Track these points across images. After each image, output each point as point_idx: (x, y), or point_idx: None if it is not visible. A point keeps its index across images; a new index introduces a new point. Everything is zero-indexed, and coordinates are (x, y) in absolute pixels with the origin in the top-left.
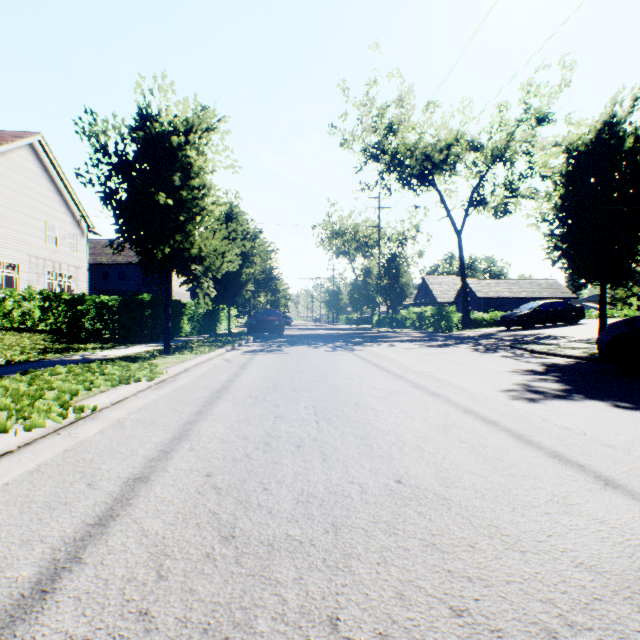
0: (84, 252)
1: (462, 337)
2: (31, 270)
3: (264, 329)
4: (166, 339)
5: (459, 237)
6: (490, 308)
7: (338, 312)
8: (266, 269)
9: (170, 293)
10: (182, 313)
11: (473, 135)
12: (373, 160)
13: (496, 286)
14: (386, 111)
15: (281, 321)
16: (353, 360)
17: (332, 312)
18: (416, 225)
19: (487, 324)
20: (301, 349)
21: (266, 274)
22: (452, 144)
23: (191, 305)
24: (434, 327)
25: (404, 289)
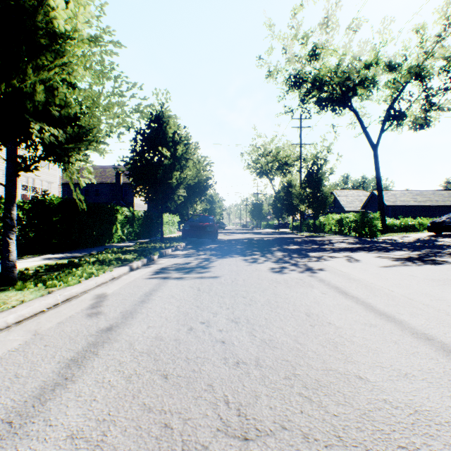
0: (56, 170)
1: (409, 244)
2: (4, 183)
3: (197, 234)
4: (5, 259)
5: (375, 150)
6: (397, 215)
7: (261, 219)
8: (201, 180)
9: (14, 180)
10: (116, 219)
11: (389, 57)
12: (294, 88)
13: (401, 196)
14: (307, 41)
15: (214, 226)
16: (353, 314)
17: (256, 219)
18: (327, 147)
19: (398, 229)
20: (235, 265)
21: (201, 184)
22: (371, 64)
23: (126, 211)
24: (358, 232)
25: (326, 197)
